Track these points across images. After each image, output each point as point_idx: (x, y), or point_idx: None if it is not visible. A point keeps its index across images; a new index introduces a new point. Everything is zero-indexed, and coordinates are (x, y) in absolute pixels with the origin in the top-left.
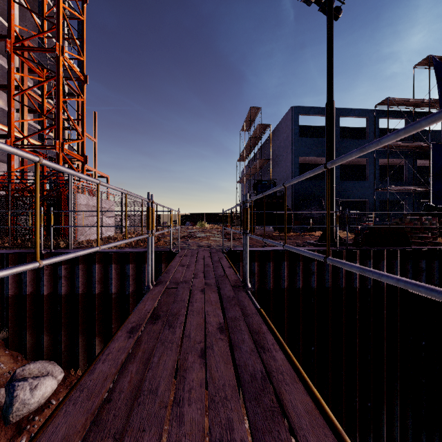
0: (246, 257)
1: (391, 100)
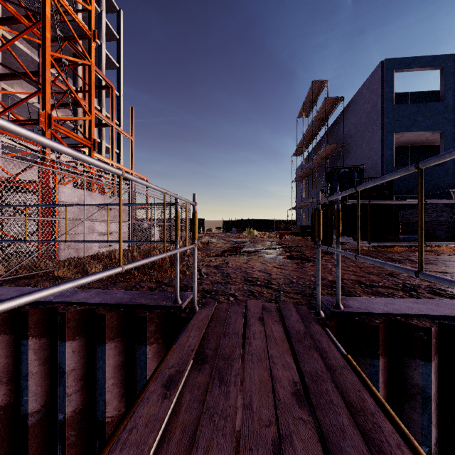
0: None
1: None
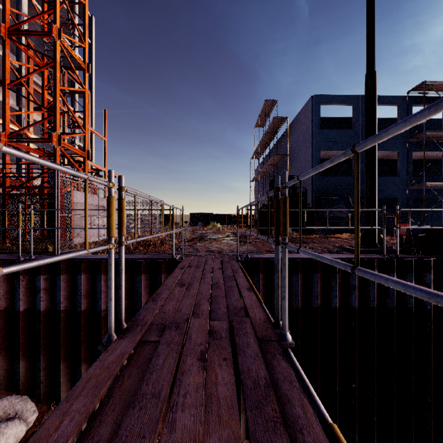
0: (284, 287)
1: (428, 84)
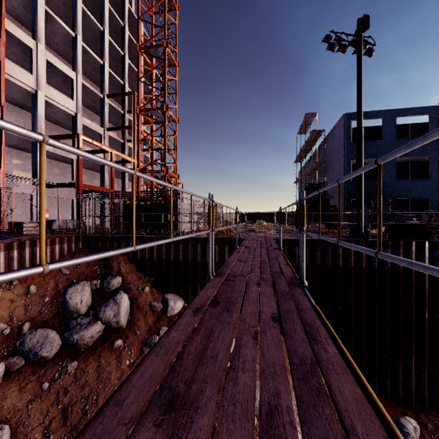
0: (280, 236)
1: None
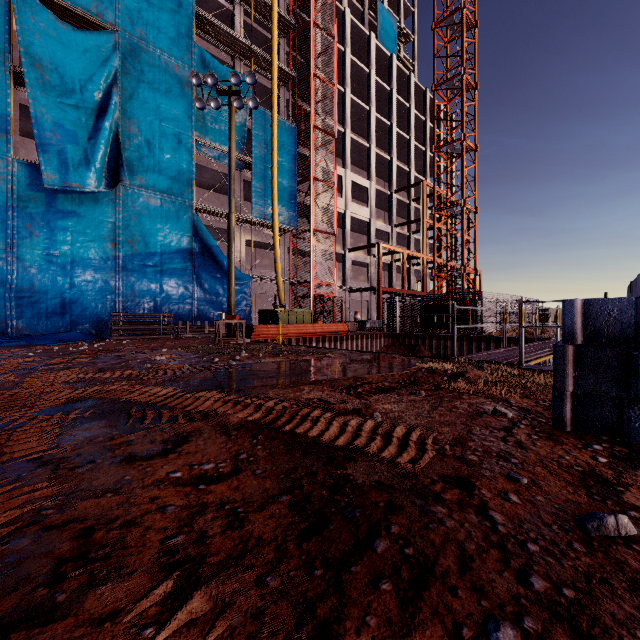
0: None
1: None
